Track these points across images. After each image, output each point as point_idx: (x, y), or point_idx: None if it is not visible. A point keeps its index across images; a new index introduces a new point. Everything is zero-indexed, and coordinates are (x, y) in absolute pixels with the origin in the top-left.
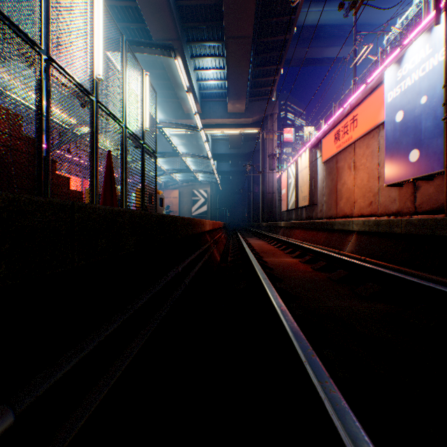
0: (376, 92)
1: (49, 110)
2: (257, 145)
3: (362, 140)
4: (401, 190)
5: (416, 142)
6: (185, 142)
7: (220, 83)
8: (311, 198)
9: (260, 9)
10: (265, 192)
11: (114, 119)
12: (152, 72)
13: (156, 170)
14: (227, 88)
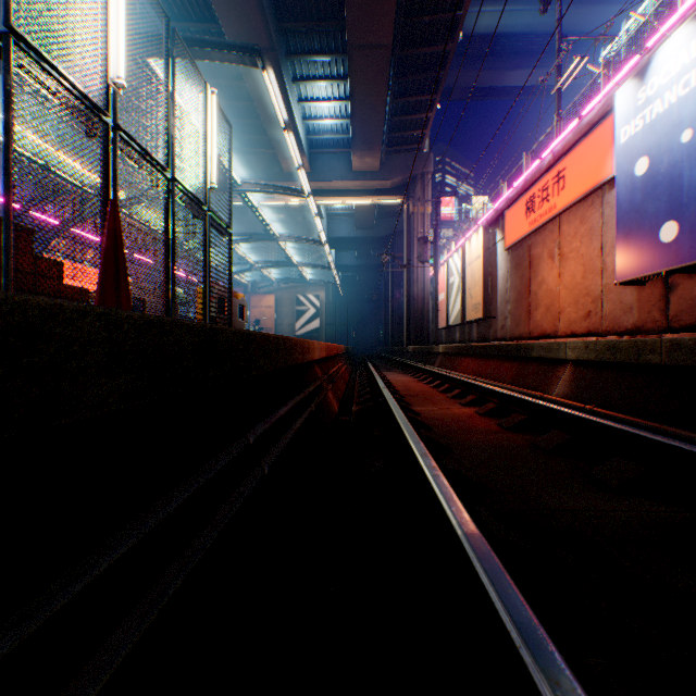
0: (597, 130)
1: (9, 129)
2: (399, 224)
3: (573, 211)
4: (642, 291)
5: (673, 208)
6: (285, 218)
7: (340, 123)
8: (486, 306)
9: (405, 0)
10: (412, 298)
11: (150, 163)
12: (231, 106)
13: (230, 257)
14: (351, 131)
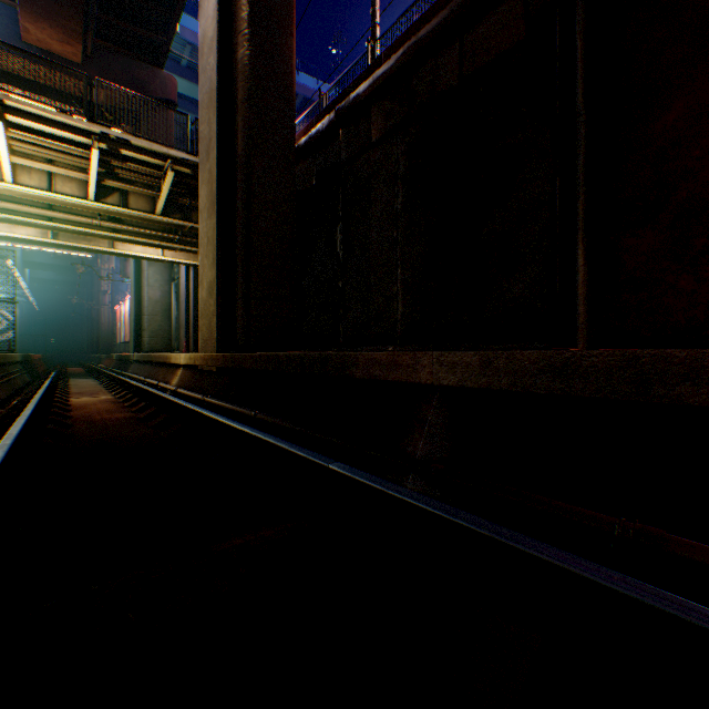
0: None
1: None
2: None
3: None
4: None
5: None
6: None
7: None
8: None
9: None
10: (102, 323)
11: None
12: None
13: None
14: None
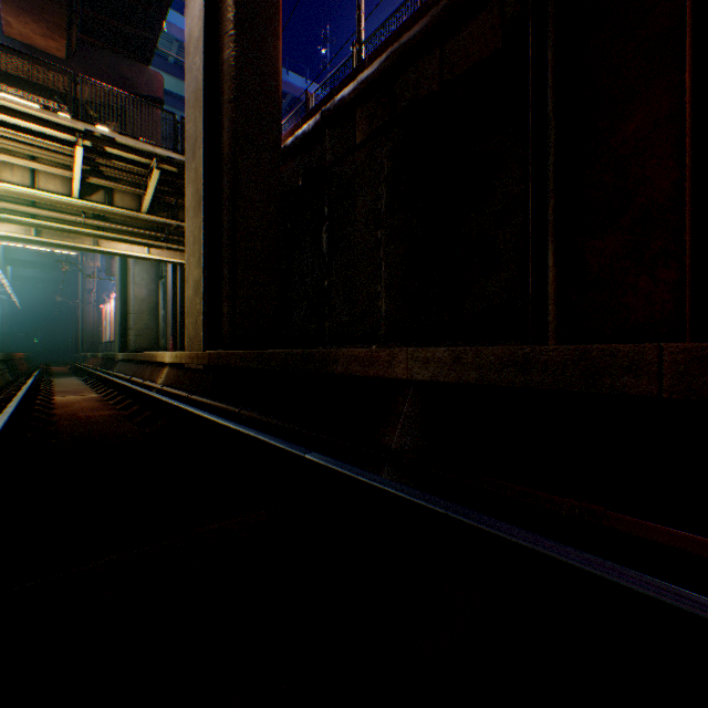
0: None
1: None
2: None
3: None
4: None
5: None
6: None
7: None
8: None
9: None
10: (87, 321)
11: None
12: None
13: None
14: None
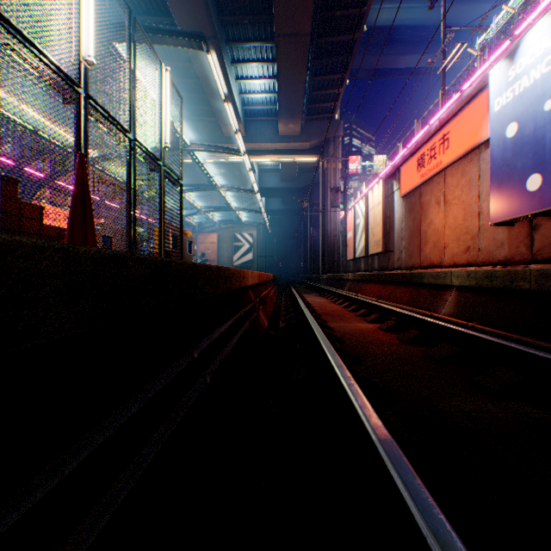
0: (475, 101)
1: None
2: (315, 177)
3: (455, 166)
4: (511, 230)
5: (537, 163)
6: (225, 173)
7: (269, 97)
8: (385, 242)
9: None
10: (326, 236)
11: (115, 126)
12: (182, 83)
13: (181, 202)
14: (278, 103)
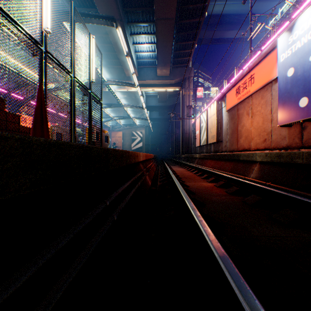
0: (269, 56)
1: None
2: (178, 100)
3: (257, 93)
4: (290, 129)
5: (305, 91)
6: (126, 97)
7: (151, 54)
8: (217, 136)
9: None
10: (184, 133)
11: (63, 69)
12: (102, 46)
13: (101, 113)
14: (156, 57)
